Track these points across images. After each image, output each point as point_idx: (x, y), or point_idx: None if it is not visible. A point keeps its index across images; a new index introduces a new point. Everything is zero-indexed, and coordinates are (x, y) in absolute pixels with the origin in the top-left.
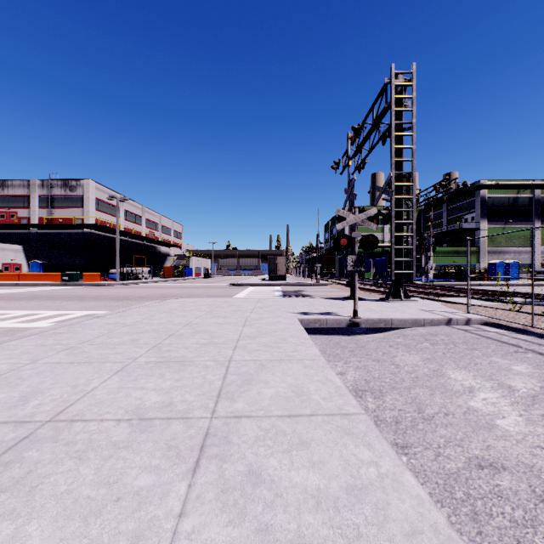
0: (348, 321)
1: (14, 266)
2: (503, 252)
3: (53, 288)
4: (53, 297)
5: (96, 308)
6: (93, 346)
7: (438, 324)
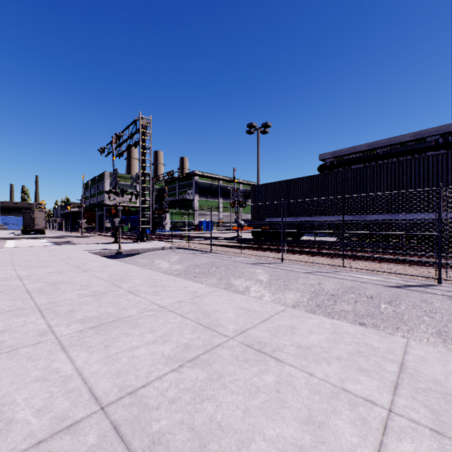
0: (116, 252)
1: None
2: (206, 215)
3: None
4: None
5: None
6: None
7: (159, 250)
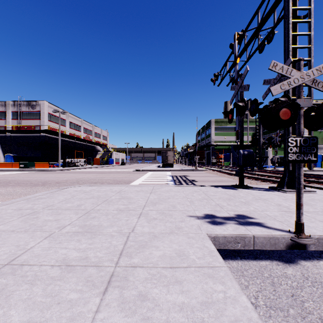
0: (289, 240)
1: None
2: (320, 148)
3: (7, 173)
4: None
5: None
6: None
7: None
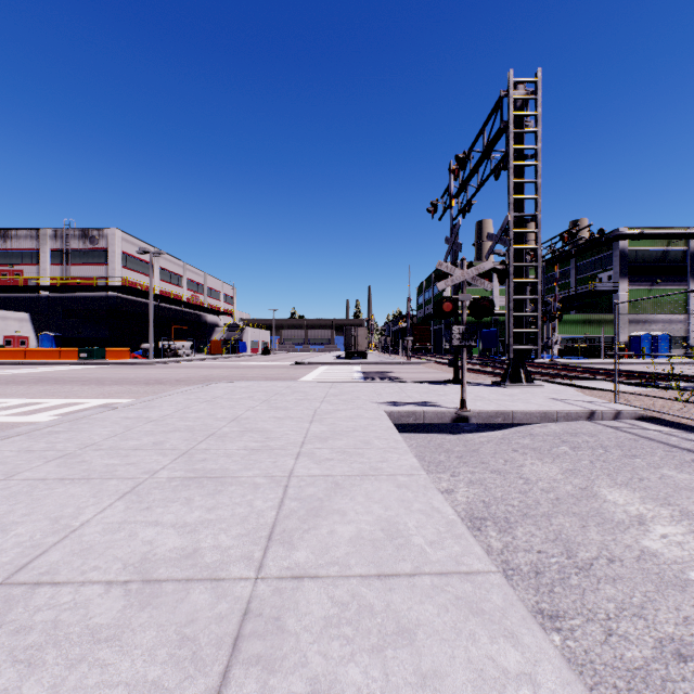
0: (454, 415)
1: (18, 340)
2: (649, 322)
3: (66, 368)
4: (63, 381)
5: (117, 396)
6: (99, 452)
7: (576, 418)
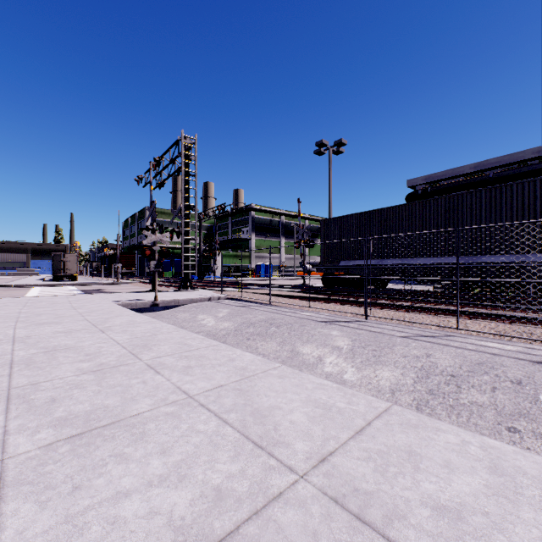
0: (152, 303)
1: None
2: (265, 257)
3: None
4: None
5: None
6: None
7: (204, 301)
